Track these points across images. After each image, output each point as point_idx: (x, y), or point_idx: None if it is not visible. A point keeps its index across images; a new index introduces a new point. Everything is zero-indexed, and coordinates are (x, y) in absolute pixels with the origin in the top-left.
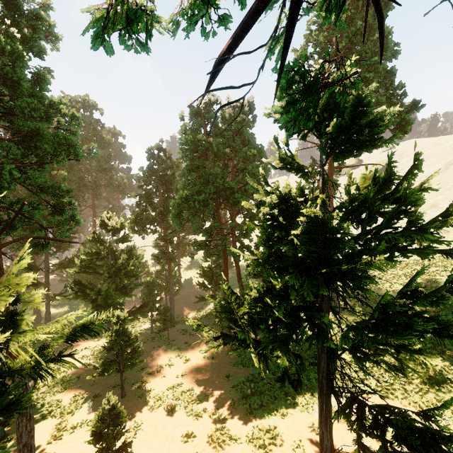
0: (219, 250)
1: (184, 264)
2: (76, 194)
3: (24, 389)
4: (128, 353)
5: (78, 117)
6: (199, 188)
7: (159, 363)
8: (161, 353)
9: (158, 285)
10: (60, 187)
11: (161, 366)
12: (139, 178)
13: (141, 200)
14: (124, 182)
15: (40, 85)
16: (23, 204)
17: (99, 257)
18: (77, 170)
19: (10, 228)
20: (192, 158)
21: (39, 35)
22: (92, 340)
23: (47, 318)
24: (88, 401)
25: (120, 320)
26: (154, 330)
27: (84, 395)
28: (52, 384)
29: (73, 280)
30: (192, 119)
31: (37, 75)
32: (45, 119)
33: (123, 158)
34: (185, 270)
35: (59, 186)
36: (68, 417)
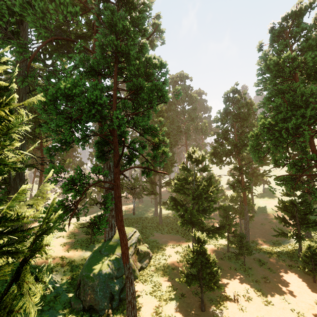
0: (314, 188)
1: (255, 191)
2: (175, 137)
3: (130, 283)
4: (207, 273)
5: (165, 65)
6: (286, 115)
7: (236, 291)
8: (238, 278)
9: (233, 209)
10: (155, 128)
11: (237, 293)
12: (216, 119)
13: (219, 137)
14: (206, 125)
15: (142, 52)
16: (123, 140)
17: (186, 182)
18: (176, 122)
19: (131, 160)
20: (273, 85)
21: (142, 16)
22: (183, 240)
23: (160, 216)
24: (176, 296)
25: (200, 242)
26: (230, 249)
27: (175, 288)
28: (158, 267)
29: (171, 196)
30: (273, 45)
31: (140, 44)
32: (148, 80)
33: (205, 110)
34: (257, 197)
35: (154, 127)
36: (163, 304)
